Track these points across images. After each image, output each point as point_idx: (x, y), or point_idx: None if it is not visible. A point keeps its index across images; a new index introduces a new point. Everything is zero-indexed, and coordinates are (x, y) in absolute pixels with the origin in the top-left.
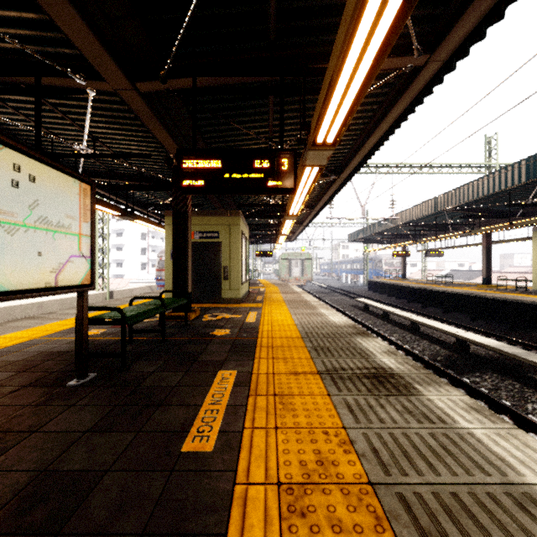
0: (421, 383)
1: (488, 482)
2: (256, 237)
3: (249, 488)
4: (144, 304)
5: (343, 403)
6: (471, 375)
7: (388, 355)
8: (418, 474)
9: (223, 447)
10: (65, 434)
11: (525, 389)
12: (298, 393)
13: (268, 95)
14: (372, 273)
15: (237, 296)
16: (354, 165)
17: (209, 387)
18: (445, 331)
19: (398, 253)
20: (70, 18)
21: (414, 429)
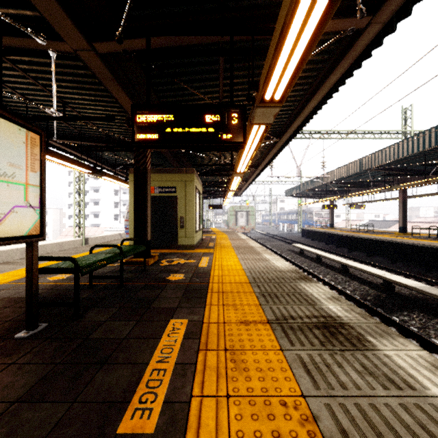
0: (373, 334)
1: None
2: (208, 193)
3: None
4: (104, 252)
5: (298, 360)
6: (399, 314)
7: (333, 301)
8: None
9: (166, 427)
10: None
11: None
12: (249, 348)
13: (219, 56)
14: (305, 222)
15: (192, 243)
16: (294, 129)
17: (158, 339)
18: (373, 273)
19: (327, 206)
20: None
21: (382, 397)
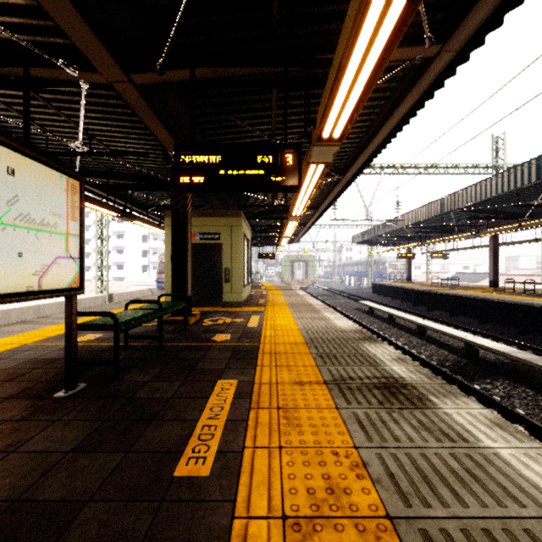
0: (436, 394)
1: (524, 516)
2: (258, 239)
3: (250, 523)
4: (141, 309)
5: (353, 417)
6: (481, 382)
7: (399, 362)
8: (442, 505)
9: (221, 471)
10: (45, 454)
11: (539, 397)
12: (303, 406)
13: (271, 87)
14: (376, 275)
15: (239, 299)
16: (359, 164)
17: (207, 399)
18: (454, 335)
19: (402, 256)
20: (57, 1)
21: (434, 448)
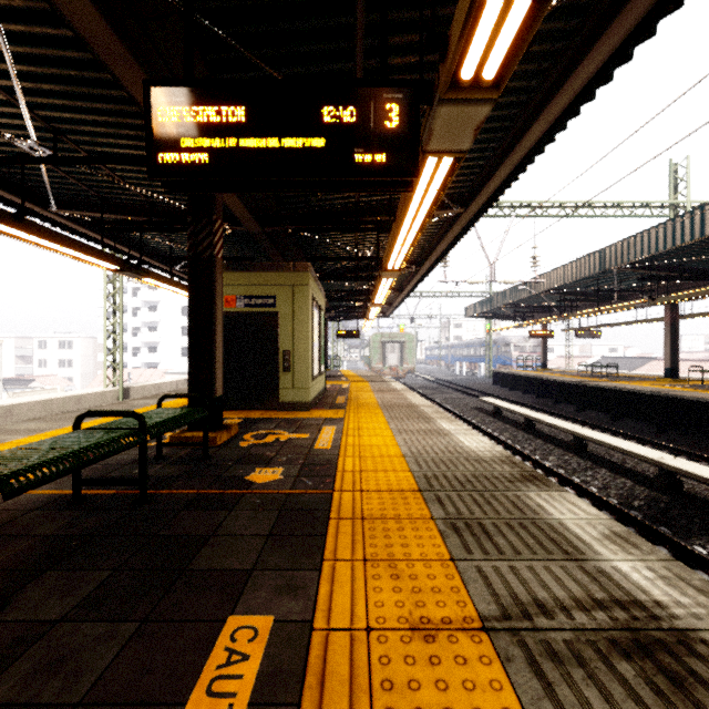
0: None
1: None
2: (337, 311)
3: None
4: (106, 427)
5: None
6: (706, 540)
7: (622, 547)
8: None
9: None
10: None
11: None
12: None
13: None
14: (497, 360)
15: (305, 399)
16: (494, 186)
17: (177, 708)
18: (641, 455)
19: (536, 333)
20: None
21: None
